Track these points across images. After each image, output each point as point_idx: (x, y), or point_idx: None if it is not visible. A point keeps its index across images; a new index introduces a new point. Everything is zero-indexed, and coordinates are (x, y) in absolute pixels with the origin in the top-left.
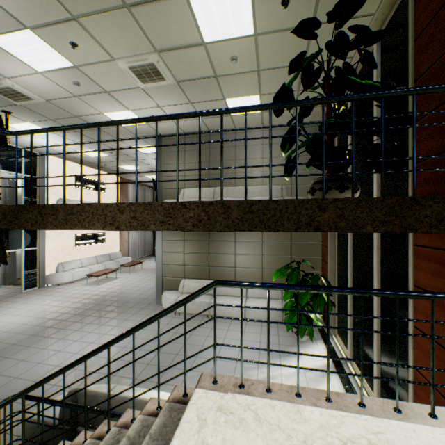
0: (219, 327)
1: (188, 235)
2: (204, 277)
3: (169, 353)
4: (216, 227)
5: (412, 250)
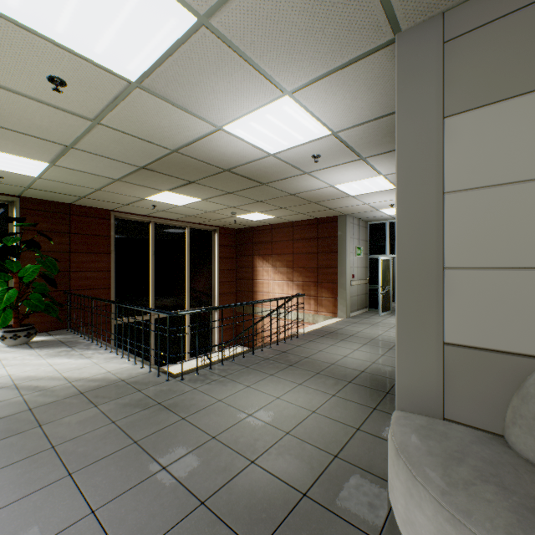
0: None
1: None
2: None
3: None
4: None
5: None
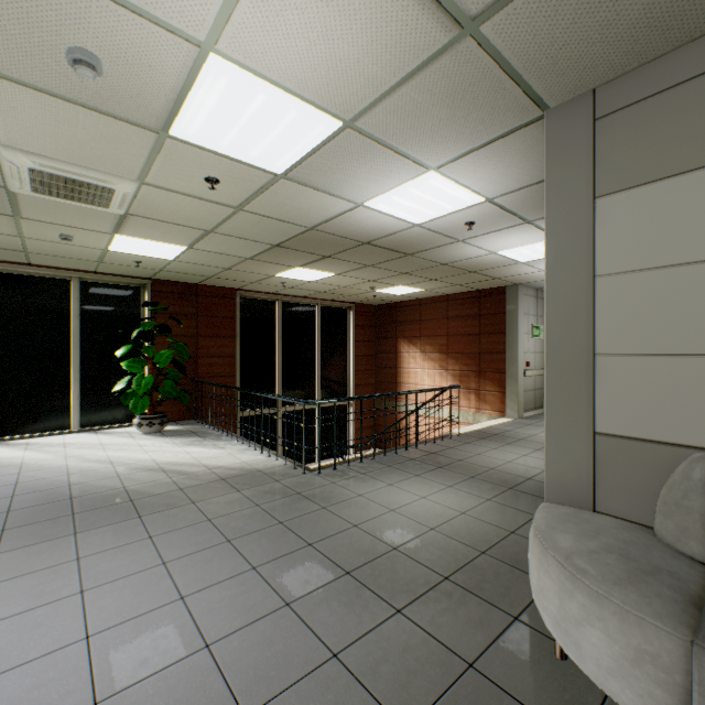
0: None
1: None
2: None
3: None
4: None
5: None
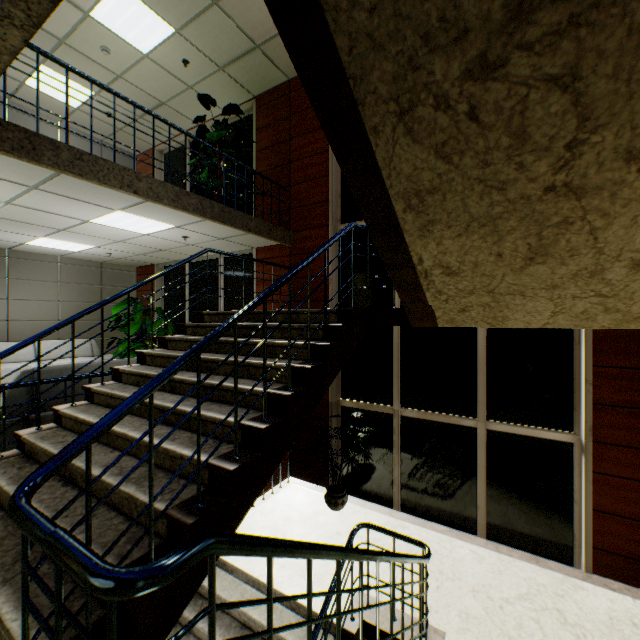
0: None
1: None
2: None
3: None
4: (207, 215)
5: (256, 263)
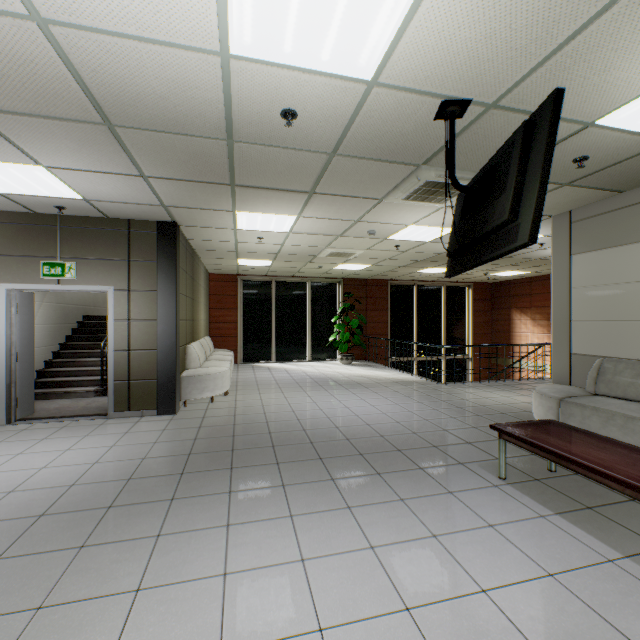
0: None
1: None
2: None
3: None
4: None
5: None
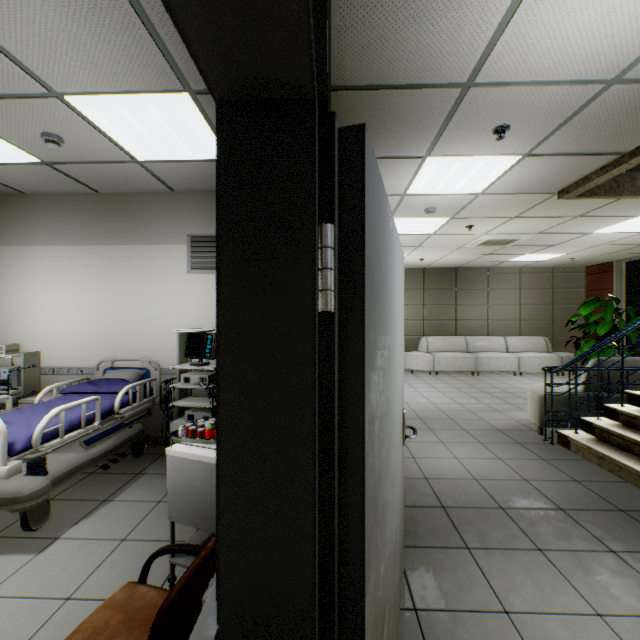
0: (502, 379)
1: (429, 283)
2: (449, 334)
3: (499, 392)
4: None
5: None
